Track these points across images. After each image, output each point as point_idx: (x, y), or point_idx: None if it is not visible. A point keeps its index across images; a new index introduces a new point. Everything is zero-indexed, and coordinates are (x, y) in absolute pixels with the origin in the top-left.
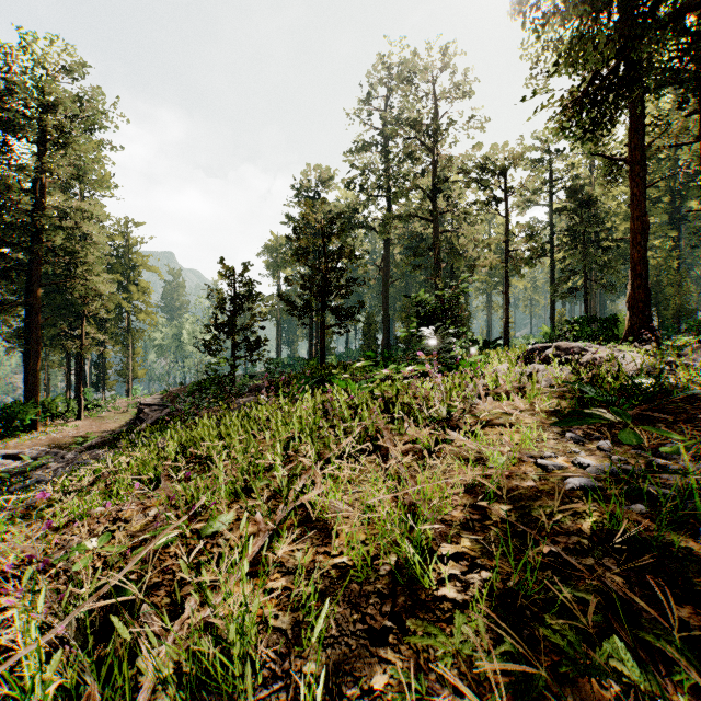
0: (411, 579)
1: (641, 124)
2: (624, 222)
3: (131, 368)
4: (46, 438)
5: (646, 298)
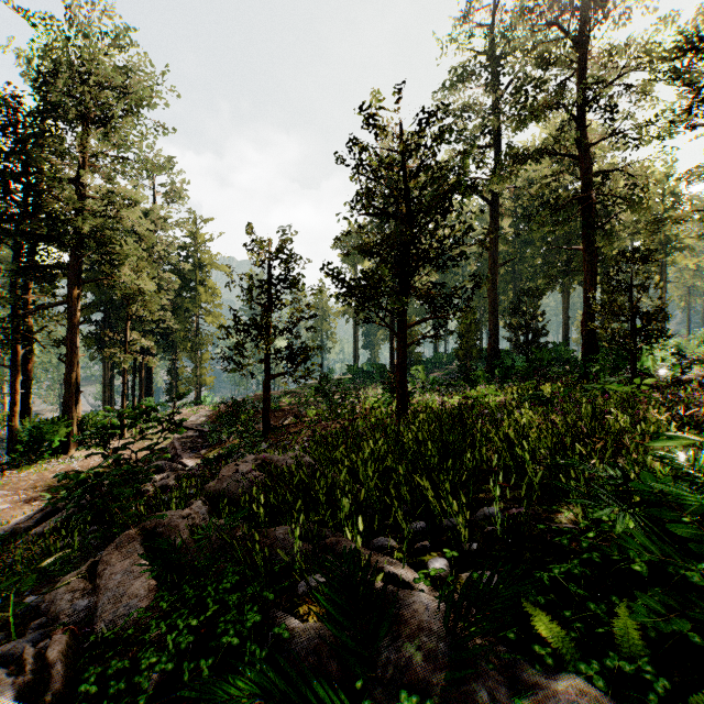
0: None
1: None
2: None
3: (200, 375)
4: (61, 469)
5: None
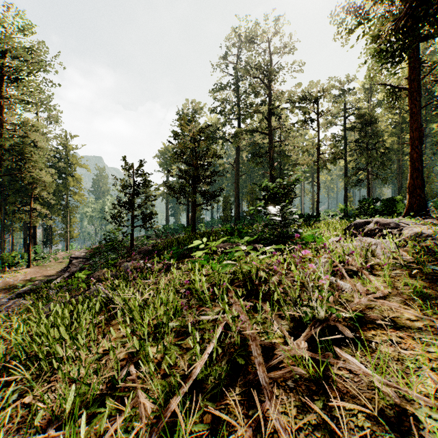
0: None
1: (417, 63)
2: (390, 137)
3: (69, 231)
4: (2, 282)
5: (422, 185)
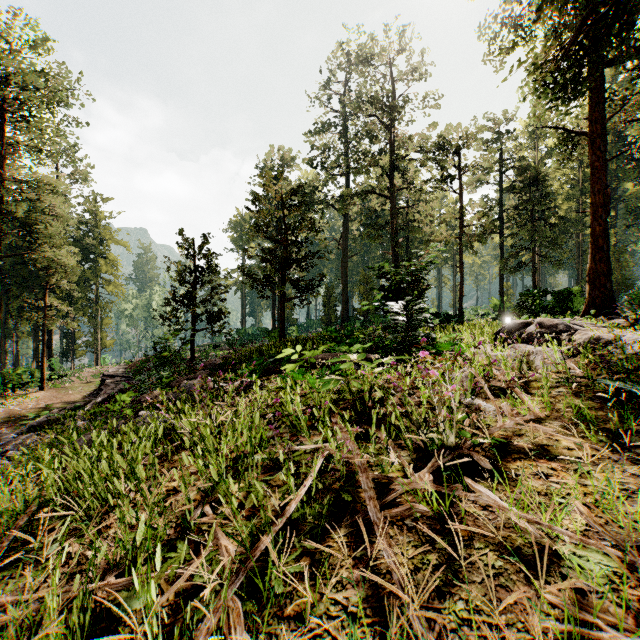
0: None
1: (602, 97)
2: (566, 202)
3: (100, 338)
4: (3, 411)
5: (608, 271)
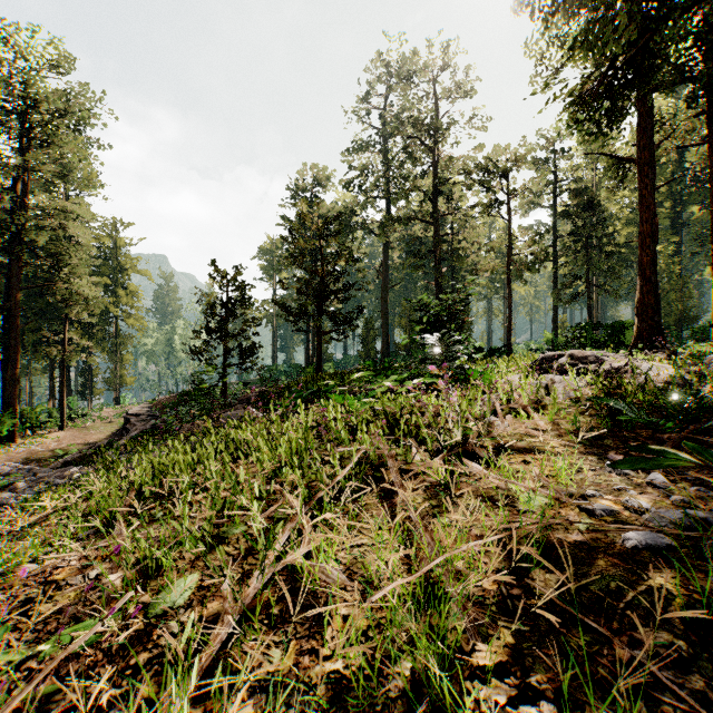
0: (435, 709)
1: (650, 123)
2: (626, 227)
3: (120, 375)
4: (24, 451)
5: (656, 303)
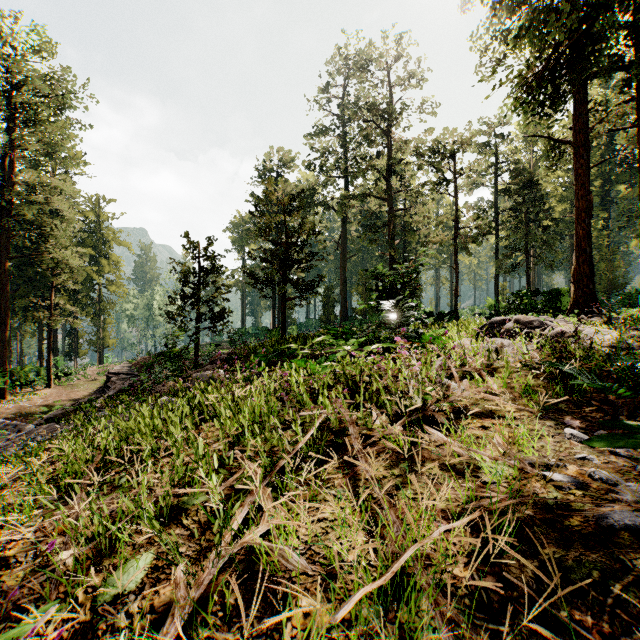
0: None
1: (585, 108)
2: (560, 204)
3: (103, 337)
4: (13, 407)
5: (591, 272)
